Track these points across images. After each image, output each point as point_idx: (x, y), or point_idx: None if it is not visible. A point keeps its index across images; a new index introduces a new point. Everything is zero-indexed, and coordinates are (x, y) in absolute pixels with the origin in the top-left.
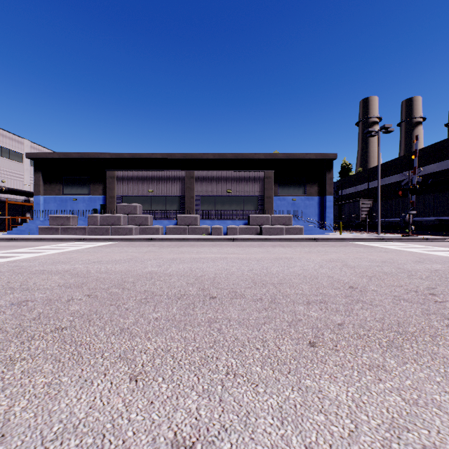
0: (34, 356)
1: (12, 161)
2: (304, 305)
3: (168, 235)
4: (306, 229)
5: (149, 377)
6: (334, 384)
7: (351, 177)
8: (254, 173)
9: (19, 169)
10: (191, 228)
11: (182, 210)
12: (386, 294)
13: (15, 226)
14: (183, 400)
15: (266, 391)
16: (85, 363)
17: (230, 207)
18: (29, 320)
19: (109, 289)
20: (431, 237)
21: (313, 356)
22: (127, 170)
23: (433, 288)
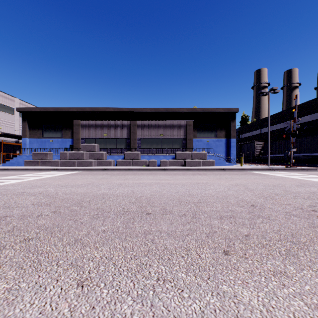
0: (2, 264)
1: (6, 113)
2: (218, 219)
3: (117, 166)
4: (217, 162)
5: (93, 282)
6: (246, 289)
7: (248, 125)
8: (179, 122)
9: (11, 119)
10: (134, 161)
11: (127, 148)
12: (280, 210)
13: (9, 160)
14: (120, 305)
15: (190, 296)
16: (42, 269)
17: (162, 146)
18: (5, 232)
19: (70, 207)
20: (306, 168)
21: (228, 263)
22: (88, 120)
23: (314, 206)
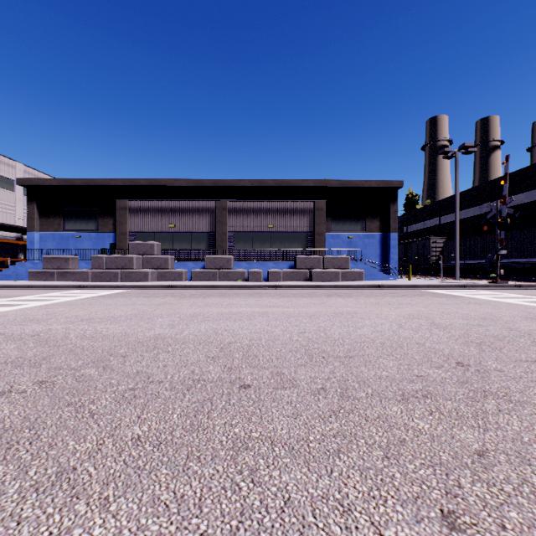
0: None
1: (0, 189)
2: (399, 403)
3: (193, 281)
4: (367, 273)
5: None
6: None
7: (418, 211)
8: (301, 204)
9: (9, 199)
10: (223, 272)
11: (211, 249)
12: (522, 377)
13: None
14: None
15: None
16: None
17: (272, 246)
18: None
19: (81, 369)
20: (524, 284)
21: None
22: (142, 200)
23: None
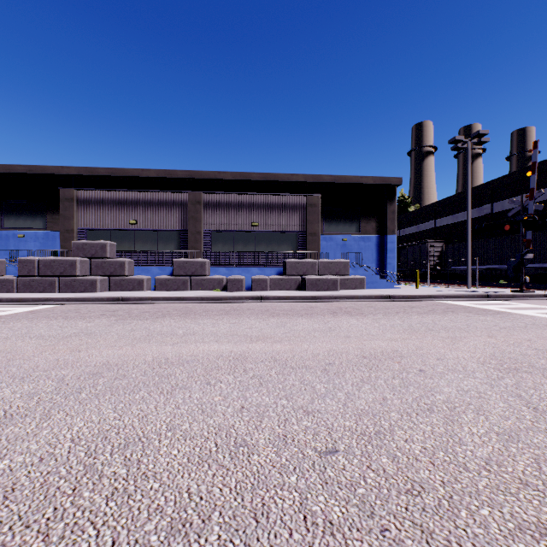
0: None
1: None
2: None
3: (157, 291)
4: (369, 280)
5: None
6: None
7: (412, 213)
8: (292, 198)
9: None
10: (196, 279)
11: (181, 251)
12: None
13: None
14: None
15: None
16: None
17: (256, 248)
18: None
19: None
20: None
21: None
22: (94, 189)
23: None
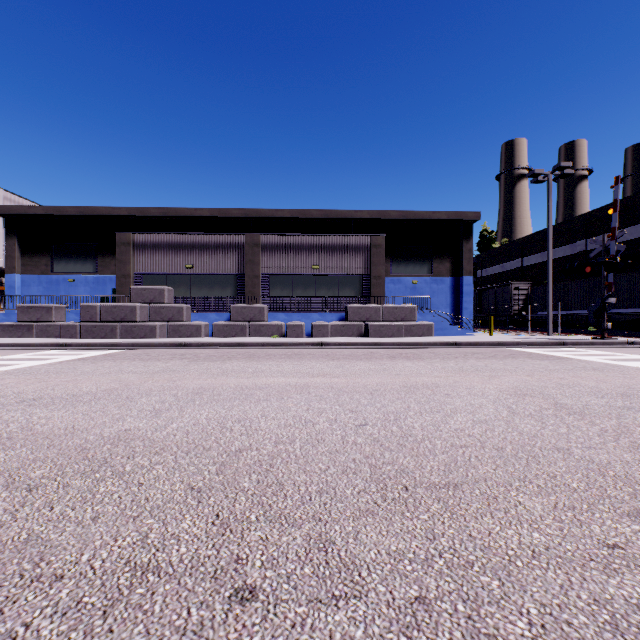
0: None
1: None
2: None
3: (215, 337)
4: (438, 327)
5: None
6: None
7: (495, 251)
8: (355, 239)
9: None
10: (254, 326)
11: (239, 296)
12: None
13: None
14: None
15: None
16: None
17: (317, 292)
18: None
19: None
20: (639, 340)
21: None
22: (150, 233)
23: None
